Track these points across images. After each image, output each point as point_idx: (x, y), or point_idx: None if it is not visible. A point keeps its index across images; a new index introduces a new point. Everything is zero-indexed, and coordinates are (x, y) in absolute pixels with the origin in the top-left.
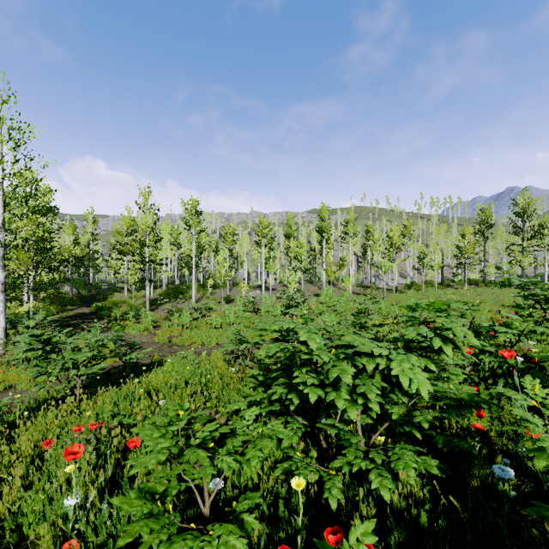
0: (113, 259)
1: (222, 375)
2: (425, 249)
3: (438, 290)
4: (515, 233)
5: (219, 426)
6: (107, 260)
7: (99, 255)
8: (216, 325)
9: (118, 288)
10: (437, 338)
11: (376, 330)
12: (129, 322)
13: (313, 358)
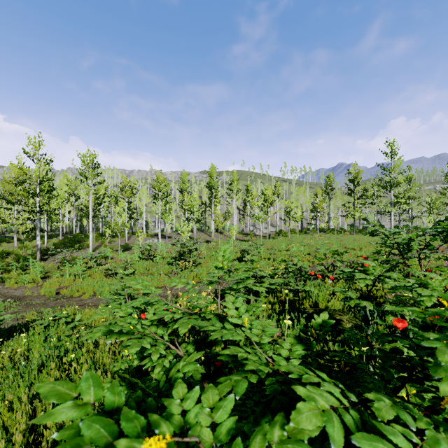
0: None
1: (99, 343)
2: (291, 204)
3: (299, 236)
4: (349, 194)
5: None
6: None
7: None
8: (111, 273)
9: (7, 238)
10: None
11: (268, 282)
12: (13, 274)
13: None
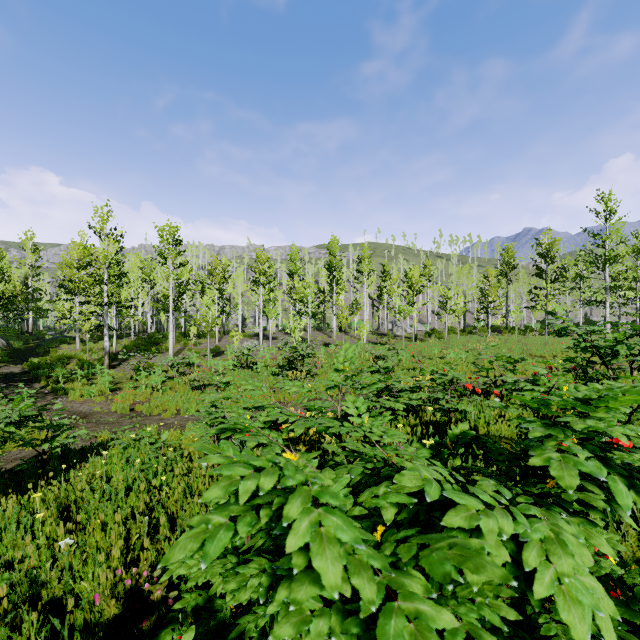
0: (59, 300)
1: (191, 468)
2: (448, 291)
3: (461, 338)
4: (538, 276)
5: (151, 604)
6: (54, 301)
7: (41, 294)
8: (198, 386)
9: (67, 338)
10: (615, 478)
11: (407, 398)
12: (77, 384)
13: (323, 445)
